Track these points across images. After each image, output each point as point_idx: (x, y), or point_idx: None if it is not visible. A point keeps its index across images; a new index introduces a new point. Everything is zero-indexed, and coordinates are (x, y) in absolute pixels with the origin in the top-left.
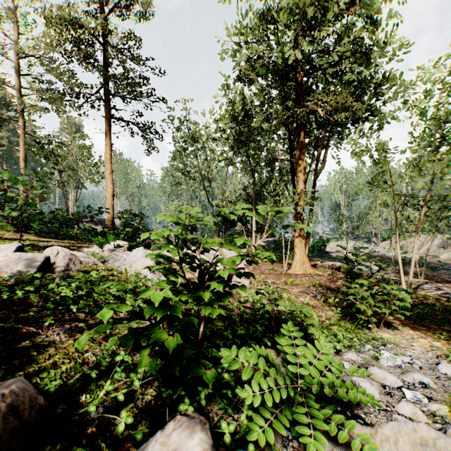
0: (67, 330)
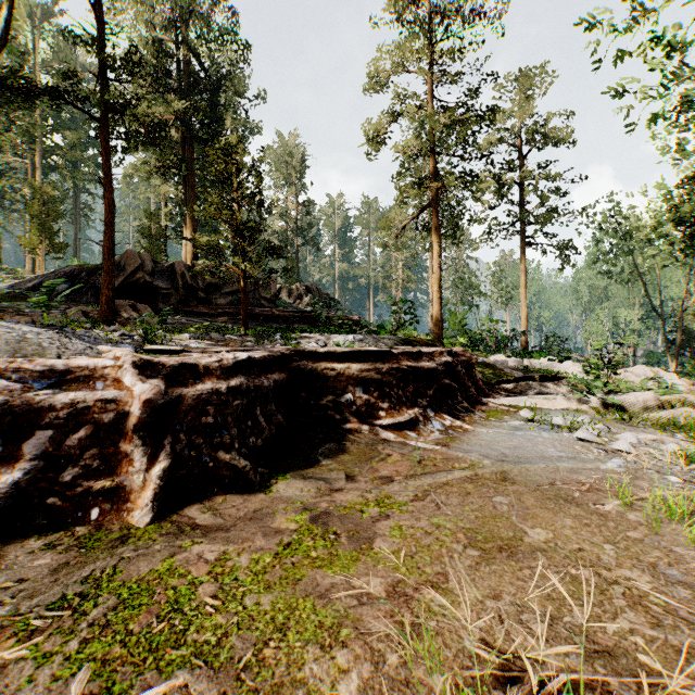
0: None
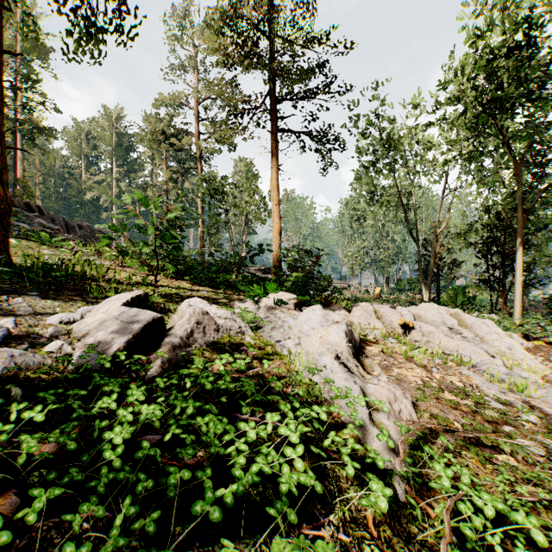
0: None
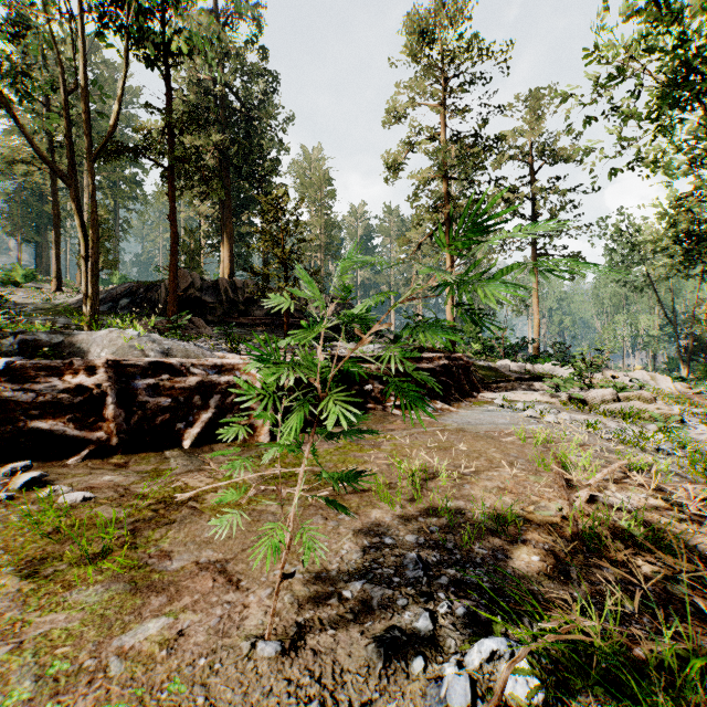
0: None
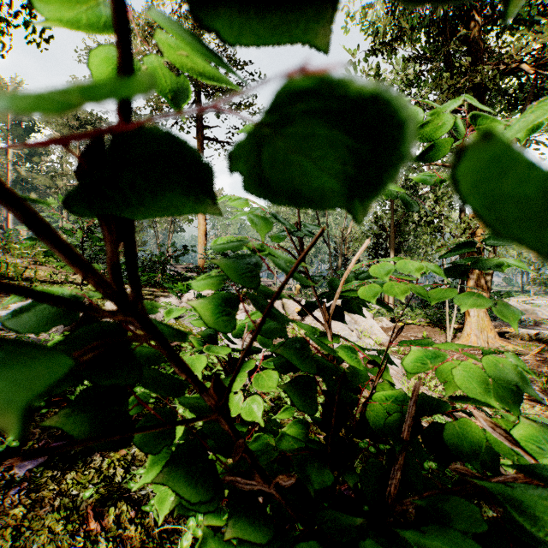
0: (35, 468)
